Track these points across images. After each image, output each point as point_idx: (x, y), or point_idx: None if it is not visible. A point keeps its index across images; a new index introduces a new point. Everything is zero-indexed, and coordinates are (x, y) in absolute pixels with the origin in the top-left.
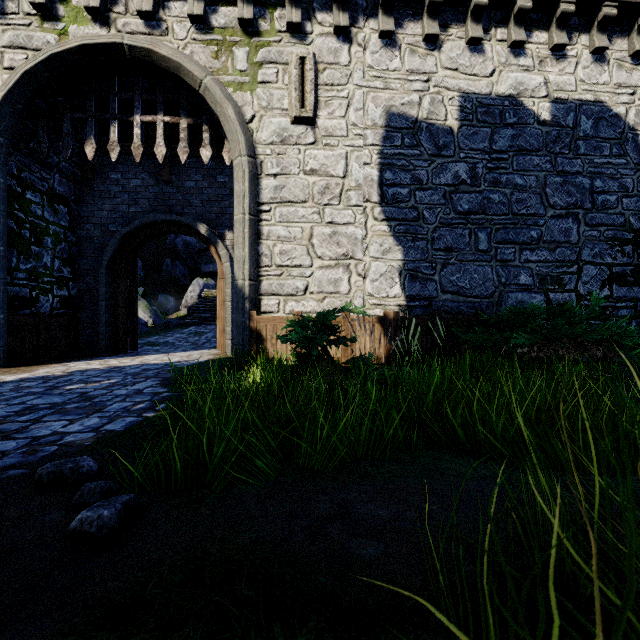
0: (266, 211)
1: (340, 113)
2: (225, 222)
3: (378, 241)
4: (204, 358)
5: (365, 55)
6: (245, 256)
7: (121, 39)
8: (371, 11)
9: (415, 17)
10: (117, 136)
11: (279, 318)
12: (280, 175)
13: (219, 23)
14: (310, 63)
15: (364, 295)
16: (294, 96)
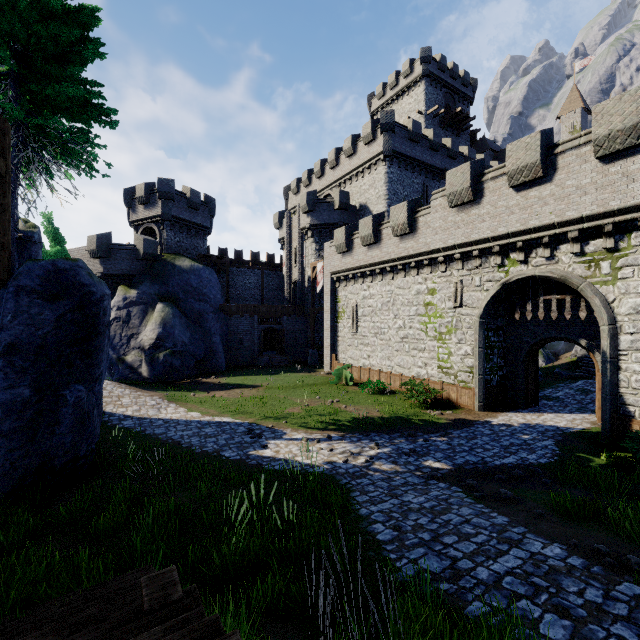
0: (624, 355)
1: None
2: (600, 337)
3: None
4: (582, 426)
5: None
6: (607, 382)
7: (534, 273)
8: None
9: None
10: (530, 308)
11: (633, 421)
12: (635, 333)
13: (590, 250)
14: None
15: None
16: None
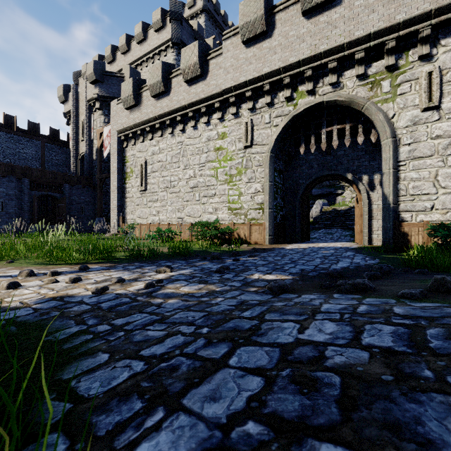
0: (402, 165)
1: None
2: (362, 170)
3: None
4: (354, 246)
5: None
6: (390, 191)
7: (322, 99)
8: None
9: None
10: (314, 141)
11: (413, 224)
12: (412, 143)
13: (372, 72)
14: (436, 73)
15: None
16: (423, 96)
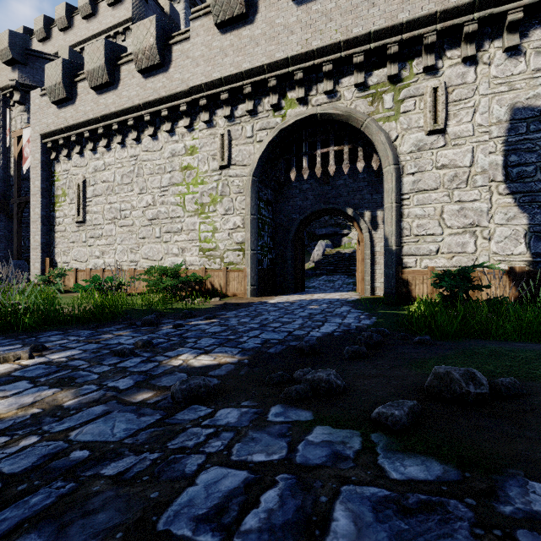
0: (406, 199)
1: (467, 119)
2: (364, 205)
3: (502, 211)
4: (355, 297)
5: (490, 70)
6: (392, 230)
7: (316, 111)
8: (495, 34)
9: (540, 24)
10: (307, 164)
11: (417, 271)
12: (417, 173)
13: (373, 82)
14: (441, 90)
15: (489, 253)
16: (428, 117)
